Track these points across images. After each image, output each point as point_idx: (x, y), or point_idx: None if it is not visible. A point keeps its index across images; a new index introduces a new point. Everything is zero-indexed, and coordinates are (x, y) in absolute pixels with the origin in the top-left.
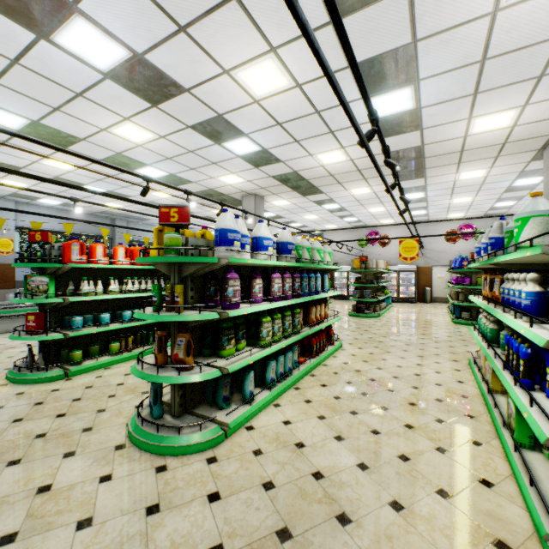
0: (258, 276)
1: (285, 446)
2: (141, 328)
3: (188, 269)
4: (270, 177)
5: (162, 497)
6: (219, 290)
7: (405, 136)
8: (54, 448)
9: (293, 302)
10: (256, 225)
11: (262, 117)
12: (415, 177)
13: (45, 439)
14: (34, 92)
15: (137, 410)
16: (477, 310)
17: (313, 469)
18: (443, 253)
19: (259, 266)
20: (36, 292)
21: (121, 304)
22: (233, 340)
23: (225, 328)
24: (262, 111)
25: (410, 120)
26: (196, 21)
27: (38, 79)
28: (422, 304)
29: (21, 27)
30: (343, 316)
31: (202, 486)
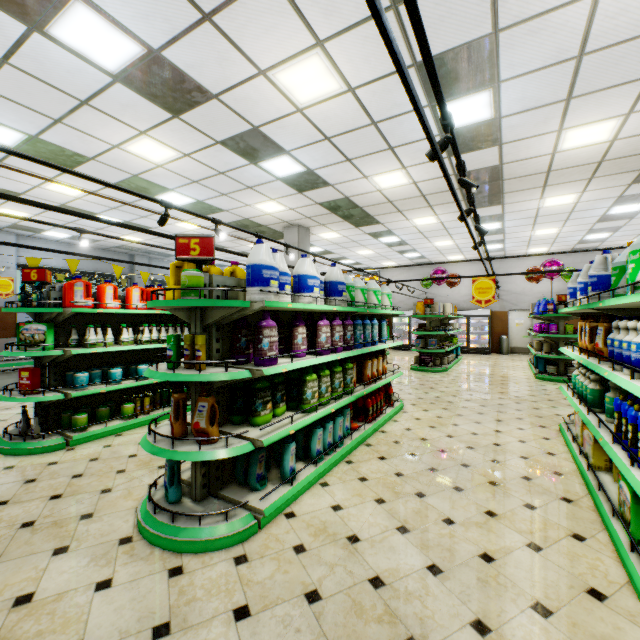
0: (301, 324)
1: (334, 540)
2: (161, 386)
3: (212, 316)
4: (317, 204)
5: (174, 612)
6: (252, 341)
7: (480, 153)
8: (42, 541)
9: (345, 355)
10: (299, 260)
11: (307, 129)
12: (491, 203)
13: (32, 529)
14: (30, 99)
15: (149, 492)
16: (564, 364)
17: (370, 573)
18: (523, 295)
19: (303, 311)
20: (31, 343)
21: (136, 356)
22: (270, 404)
23: (259, 388)
24: (307, 122)
25: (487, 133)
26: (223, 6)
27: (33, 83)
28: (497, 355)
29: (8, 15)
30: (404, 371)
31: (226, 597)
